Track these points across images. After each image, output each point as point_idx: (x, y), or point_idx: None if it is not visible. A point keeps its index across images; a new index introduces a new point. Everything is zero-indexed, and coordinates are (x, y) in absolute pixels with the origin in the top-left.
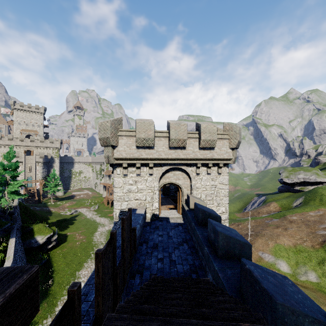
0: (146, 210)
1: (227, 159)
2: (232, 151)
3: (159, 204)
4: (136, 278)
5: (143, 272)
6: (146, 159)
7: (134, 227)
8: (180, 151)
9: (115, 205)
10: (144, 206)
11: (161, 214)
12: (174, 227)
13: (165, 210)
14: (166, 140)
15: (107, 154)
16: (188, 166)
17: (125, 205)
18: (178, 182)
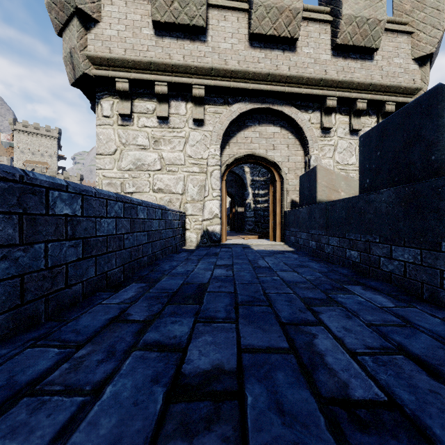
0: (185, 222)
1: (408, 91)
2: (419, 69)
3: (221, 212)
4: None
5: None
6: (185, 72)
7: None
8: (281, 54)
9: None
10: (181, 209)
11: (228, 241)
12: (269, 255)
13: (238, 238)
14: (242, 20)
15: (68, 46)
16: (301, 110)
17: None
18: (272, 154)
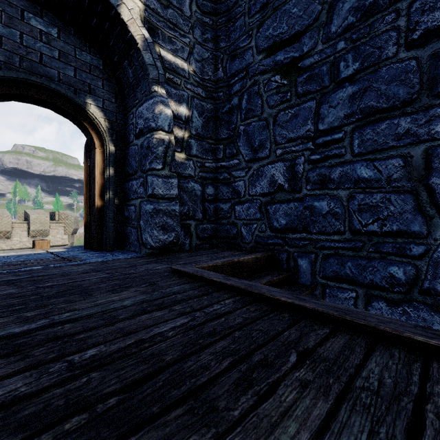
0: None
1: (63, 245)
2: (68, 238)
3: None
4: None
5: None
6: None
7: None
8: (2, 242)
9: None
10: None
11: None
12: None
13: None
14: None
15: None
16: None
17: None
18: None
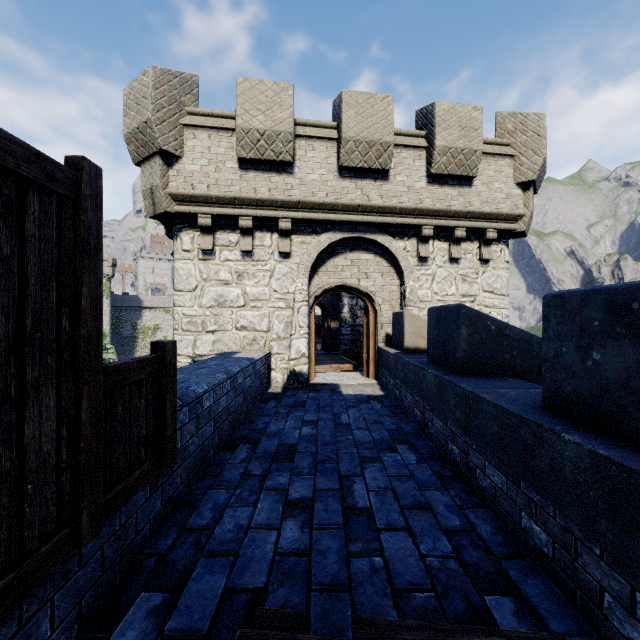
0: (271, 362)
1: (510, 218)
2: (522, 194)
3: (309, 347)
4: (126, 627)
5: (192, 576)
6: (271, 205)
7: (163, 341)
8: (372, 184)
9: (178, 344)
10: (266, 348)
11: (317, 378)
12: (355, 404)
13: (329, 371)
14: (331, 149)
15: (148, 182)
16: (395, 237)
17: (206, 343)
18: (365, 284)
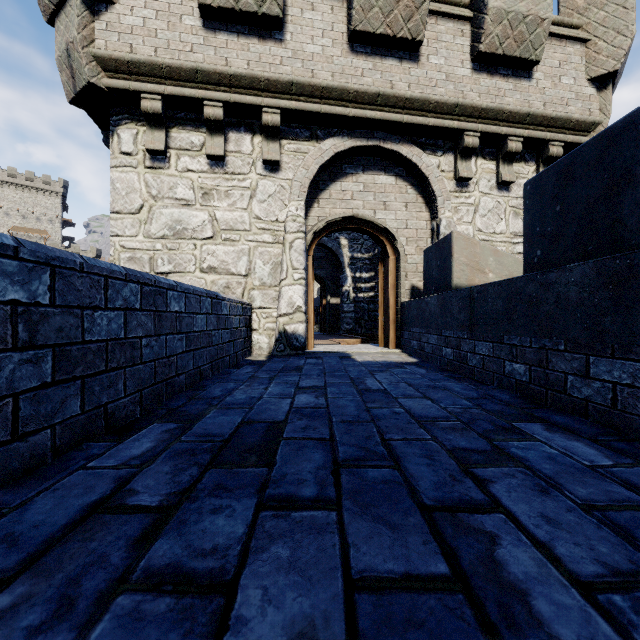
0: (251, 319)
1: (581, 126)
2: (597, 95)
3: (306, 303)
4: None
5: None
6: (251, 86)
7: None
8: (397, 65)
9: None
10: (245, 299)
11: (317, 348)
12: (381, 369)
13: (331, 343)
14: (338, 11)
15: (63, 40)
16: (426, 151)
17: None
18: (383, 217)
